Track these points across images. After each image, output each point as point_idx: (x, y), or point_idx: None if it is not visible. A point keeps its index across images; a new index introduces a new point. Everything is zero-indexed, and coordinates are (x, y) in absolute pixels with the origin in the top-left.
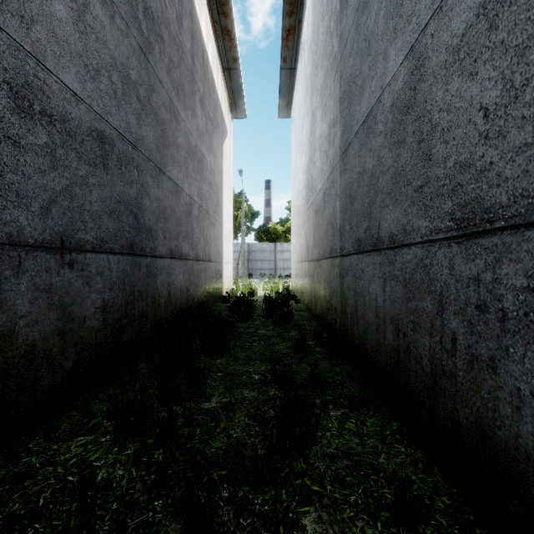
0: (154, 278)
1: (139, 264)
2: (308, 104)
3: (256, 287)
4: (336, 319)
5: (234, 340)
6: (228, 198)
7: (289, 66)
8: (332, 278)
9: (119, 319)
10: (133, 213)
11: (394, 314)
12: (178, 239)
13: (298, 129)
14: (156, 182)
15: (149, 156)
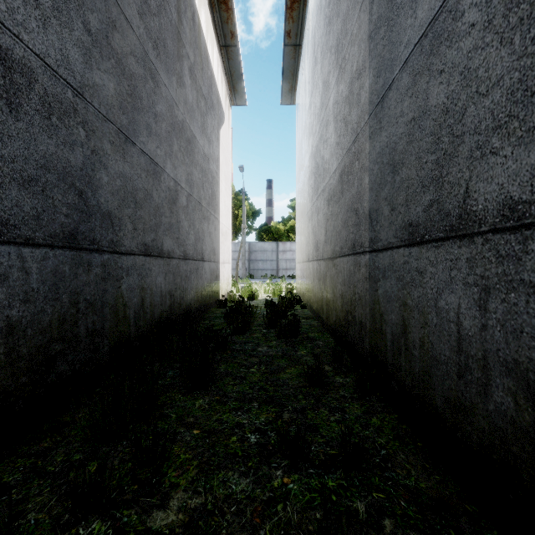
0: (117, 281)
1: (88, 263)
2: (317, 75)
3: (257, 289)
4: (363, 337)
5: (225, 364)
6: (225, 191)
7: (294, 42)
8: (355, 281)
9: (46, 344)
10: (77, 188)
11: (519, 359)
12: (158, 232)
13: (304, 112)
14: (120, 152)
15: (108, 114)
